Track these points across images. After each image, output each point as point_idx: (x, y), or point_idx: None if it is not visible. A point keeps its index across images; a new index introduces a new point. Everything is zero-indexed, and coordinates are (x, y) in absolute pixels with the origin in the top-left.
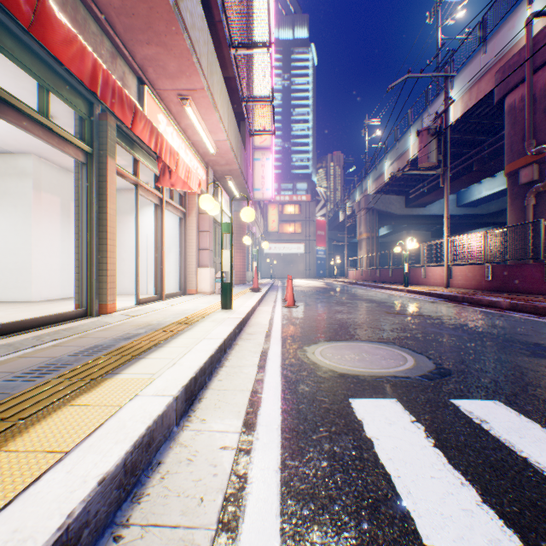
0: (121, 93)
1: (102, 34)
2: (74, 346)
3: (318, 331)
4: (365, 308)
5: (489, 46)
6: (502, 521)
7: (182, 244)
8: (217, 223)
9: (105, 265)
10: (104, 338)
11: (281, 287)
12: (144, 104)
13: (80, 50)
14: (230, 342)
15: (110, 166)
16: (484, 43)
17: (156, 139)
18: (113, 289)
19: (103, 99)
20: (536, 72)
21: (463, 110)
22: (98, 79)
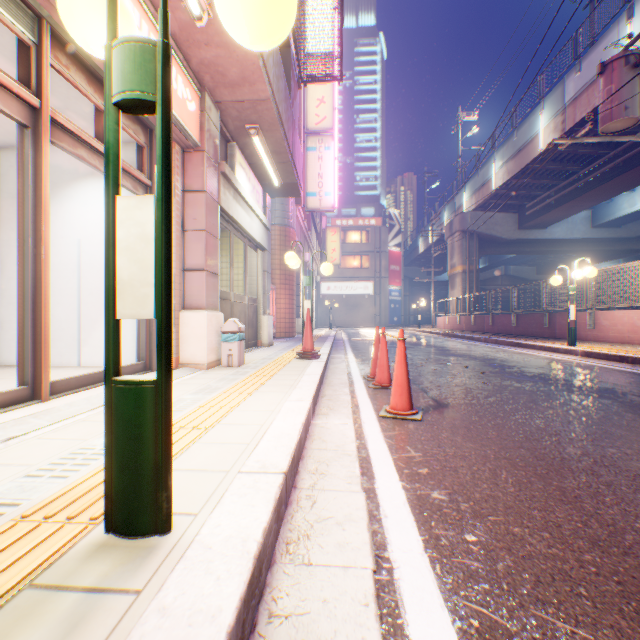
0: None
1: None
2: None
3: None
4: (626, 425)
5: None
6: None
7: None
8: (233, 225)
9: None
10: None
11: (349, 341)
12: None
13: None
14: None
15: None
16: None
17: None
18: None
19: None
20: None
21: None
22: None
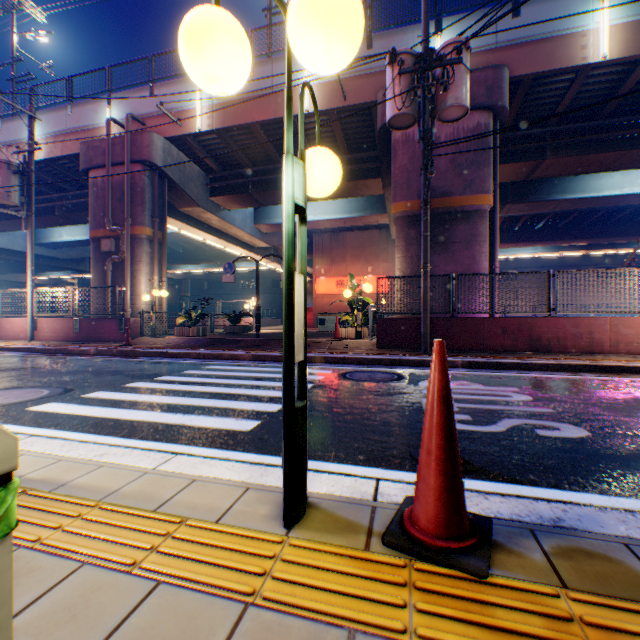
0: None
1: None
2: None
3: None
4: None
5: (77, 110)
6: (109, 407)
7: None
8: None
9: None
10: None
11: None
12: None
13: None
14: None
15: None
16: (72, 104)
17: None
18: None
19: None
20: (115, 166)
21: (50, 154)
22: None
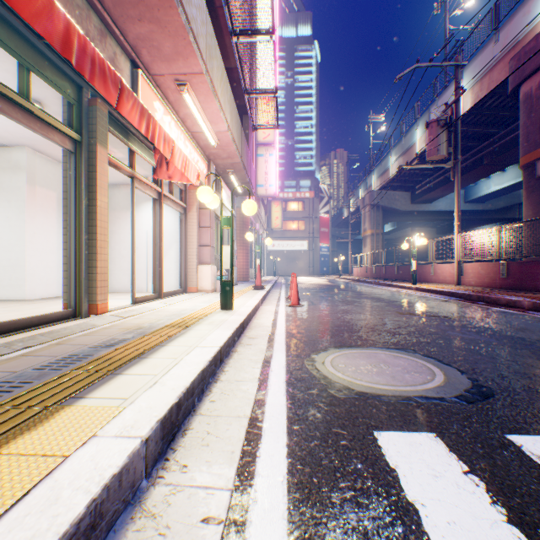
0: (103, 65)
1: (89, 8)
2: (45, 356)
3: (326, 335)
4: (374, 307)
5: (502, 33)
6: None
7: (183, 240)
8: (218, 219)
9: (95, 262)
10: (84, 345)
11: (285, 284)
12: (138, 89)
13: (47, 6)
14: (228, 349)
15: (101, 155)
16: (496, 31)
17: (147, 123)
18: (104, 288)
19: (80, 69)
20: None
21: (474, 101)
22: (72, 45)
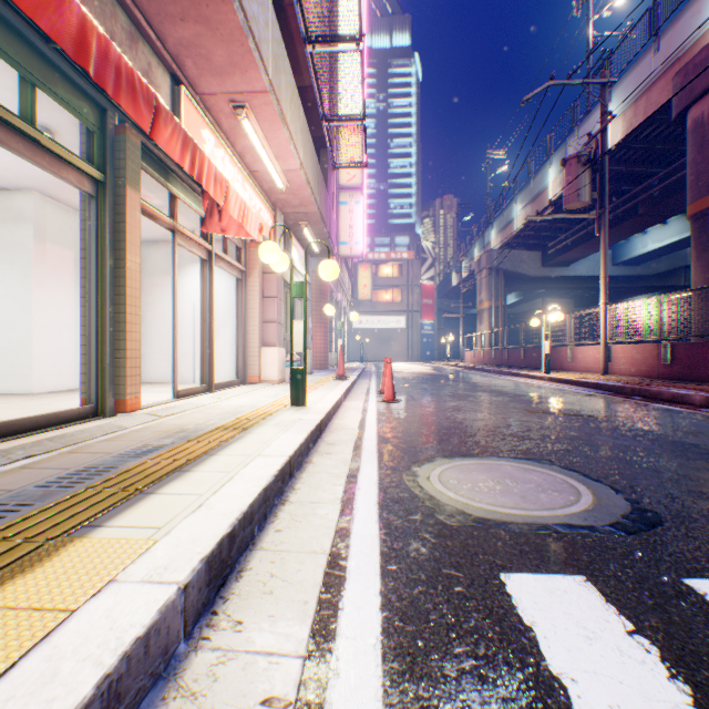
0: (132, 77)
1: (114, 3)
2: (53, 469)
3: (432, 440)
4: (495, 404)
5: (663, 41)
6: None
7: (241, 315)
8: (288, 287)
9: (123, 343)
10: (106, 453)
11: (376, 373)
12: (181, 112)
13: None
14: (300, 459)
15: (131, 201)
16: (655, 38)
17: (192, 156)
18: (135, 377)
19: (100, 82)
20: None
21: (625, 131)
22: (89, 48)
